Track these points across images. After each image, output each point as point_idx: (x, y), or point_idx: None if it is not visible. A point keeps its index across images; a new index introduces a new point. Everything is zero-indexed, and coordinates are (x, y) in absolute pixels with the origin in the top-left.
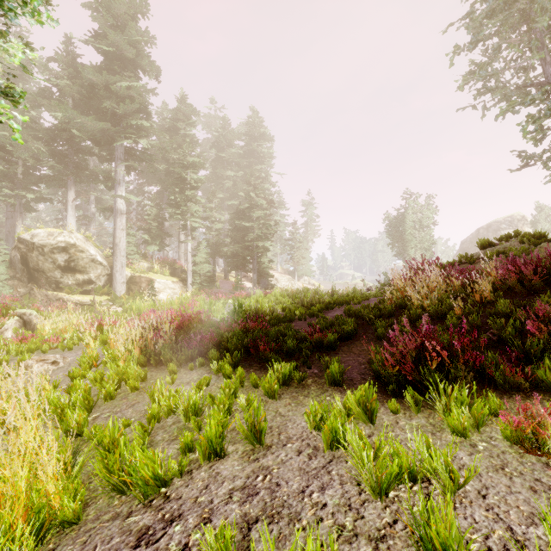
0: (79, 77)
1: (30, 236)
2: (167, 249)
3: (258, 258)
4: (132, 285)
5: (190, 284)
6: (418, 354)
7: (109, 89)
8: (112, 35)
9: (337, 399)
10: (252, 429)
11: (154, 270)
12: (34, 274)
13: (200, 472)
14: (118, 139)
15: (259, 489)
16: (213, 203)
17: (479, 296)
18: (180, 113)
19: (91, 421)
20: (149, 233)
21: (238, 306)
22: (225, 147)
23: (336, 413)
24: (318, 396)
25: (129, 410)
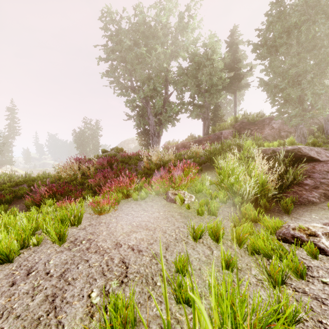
0: None
1: None
2: None
3: None
4: None
5: None
6: (45, 194)
7: None
8: None
9: None
10: None
11: None
12: None
13: None
14: None
15: None
16: None
17: (89, 172)
18: None
19: None
20: None
21: None
22: None
23: None
24: None
25: None
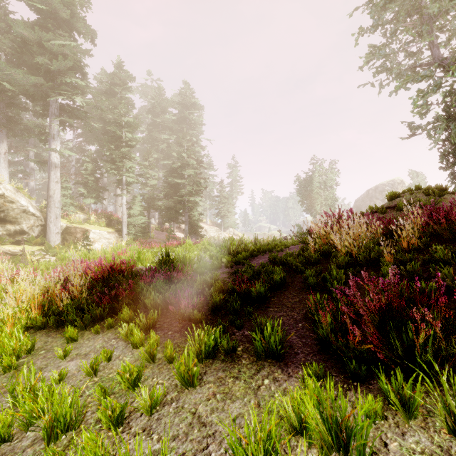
0: (12, 33)
1: None
2: (105, 203)
3: (189, 212)
4: (67, 235)
5: (125, 234)
6: (383, 318)
7: (43, 47)
8: None
9: (286, 399)
10: None
11: (90, 222)
12: None
13: None
14: (51, 95)
15: None
16: (148, 161)
17: (407, 243)
18: (116, 77)
19: None
20: (85, 187)
21: (166, 255)
22: (160, 113)
23: None
24: (253, 377)
25: None
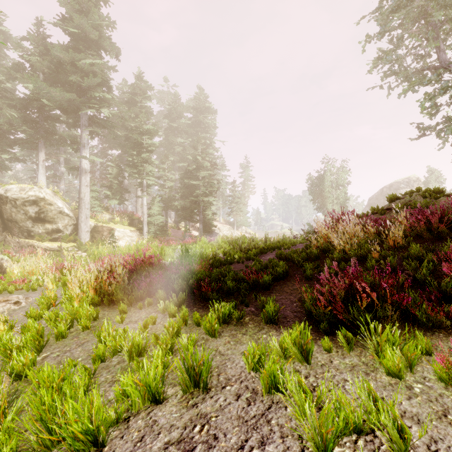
0: (49, 54)
1: (4, 191)
2: (126, 203)
3: (204, 211)
4: (95, 233)
5: (146, 233)
6: (347, 294)
7: (75, 66)
8: (77, 19)
9: (274, 338)
10: (192, 372)
11: (115, 221)
12: (8, 224)
13: (137, 419)
14: (83, 108)
15: (196, 443)
16: (166, 165)
17: (393, 242)
18: (137, 88)
19: (40, 361)
20: (110, 189)
21: (186, 251)
22: (176, 118)
23: (274, 357)
24: (256, 334)
25: (78, 349)
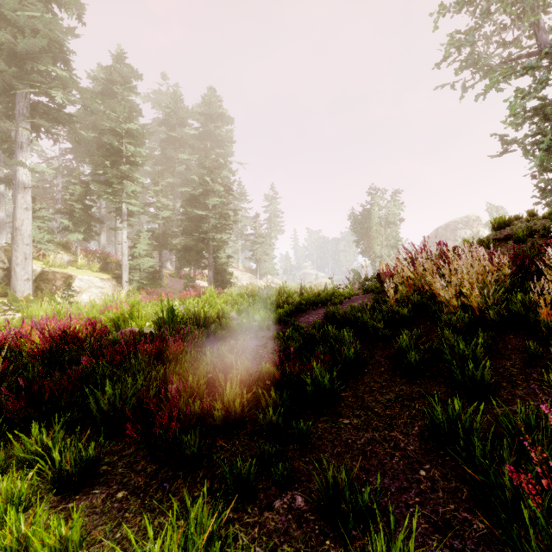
0: None
1: None
2: (104, 241)
3: (215, 253)
4: (42, 283)
5: (126, 282)
6: None
7: (7, 21)
8: None
9: None
10: None
11: (77, 265)
12: None
13: None
14: (17, 86)
15: None
16: (160, 186)
17: None
18: (115, 72)
19: None
20: (71, 218)
21: (169, 310)
22: (177, 126)
23: None
24: None
25: None
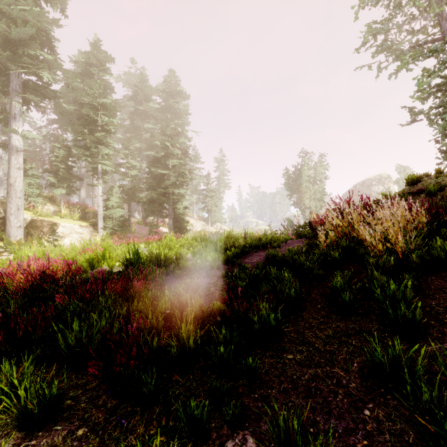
0: None
1: None
2: (83, 195)
3: (174, 205)
4: (31, 229)
5: (101, 228)
6: None
7: (3, 13)
8: None
9: None
10: None
11: (61, 214)
12: None
13: None
14: (11, 67)
15: None
16: (129, 150)
17: None
18: (92, 56)
19: None
20: (56, 176)
21: (134, 253)
22: (144, 101)
23: None
24: None
25: None
